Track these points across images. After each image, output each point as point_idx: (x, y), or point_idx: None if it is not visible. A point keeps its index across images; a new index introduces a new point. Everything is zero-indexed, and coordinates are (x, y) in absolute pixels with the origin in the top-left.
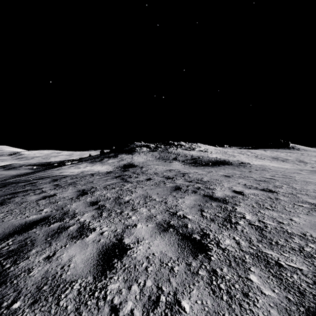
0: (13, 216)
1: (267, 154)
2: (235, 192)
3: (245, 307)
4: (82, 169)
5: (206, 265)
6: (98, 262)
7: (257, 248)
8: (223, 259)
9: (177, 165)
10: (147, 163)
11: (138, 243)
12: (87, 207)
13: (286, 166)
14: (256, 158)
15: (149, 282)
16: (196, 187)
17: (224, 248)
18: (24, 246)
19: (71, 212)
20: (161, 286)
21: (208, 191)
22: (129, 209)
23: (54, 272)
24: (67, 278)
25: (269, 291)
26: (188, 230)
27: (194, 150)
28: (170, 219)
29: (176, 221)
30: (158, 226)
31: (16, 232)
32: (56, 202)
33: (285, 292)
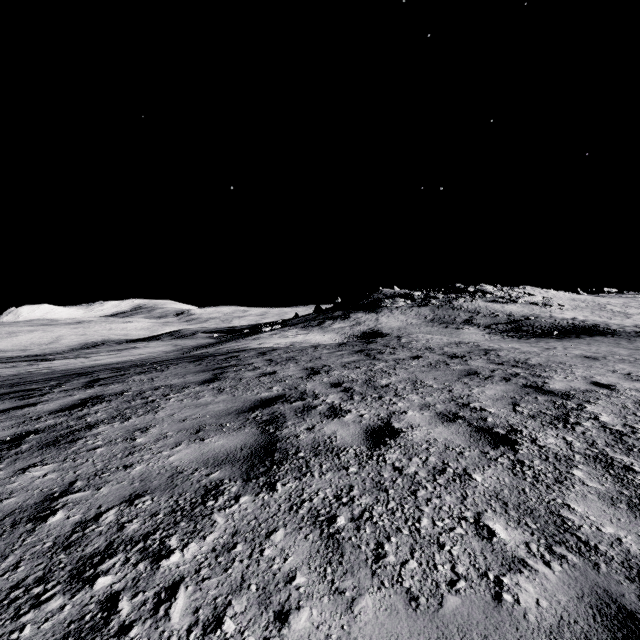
0: (241, 391)
1: None
2: (596, 385)
3: (553, 488)
4: (291, 339)
5: (510, 456)
6: (367, 438)
7: (600, 451)
8: (537, 454)
9: (472, 335)
10: (407, 329)
11: (413, 428)
12: (328, 388)
13: None
14: None
15: (433, 458)
16: (510, 373)
17: (542, 445)
18: (277, 418)
19: (310, 392)
20: (447, 462)
21: (535, 380)
22: (391, 395)
23: (323, 440)
24: (338, 445)
25: (596, 484)
26: (488, 424)
27: (516, 302)
28: (457, 410)
29: (468, 413)
30: (440, 416)
31: (258, 406)
32: (283, 381)
33: (620, 488)
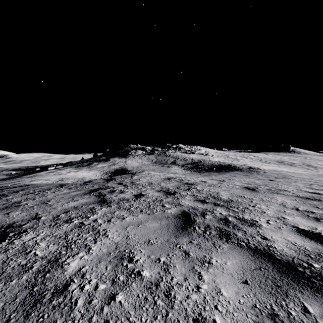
0: None
1: (270, 158)
2: (309, 237)
3: None
4: (62, 176)
5: None
6: None
7: None
8: None
9: (176, 171)
10: (142, 167)
11: None
12: None
13: (300, 171)
14: (261, 162)
15: None
16: (219, 217)
17: None
18: None
19: None
20: None
21: (251, 233)
22: None
23: None
24: None
25: None
26: None
27: (194, 153)
28: None
29: None
30: None
31: None
32: None
33: None
